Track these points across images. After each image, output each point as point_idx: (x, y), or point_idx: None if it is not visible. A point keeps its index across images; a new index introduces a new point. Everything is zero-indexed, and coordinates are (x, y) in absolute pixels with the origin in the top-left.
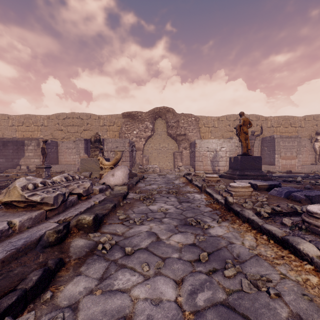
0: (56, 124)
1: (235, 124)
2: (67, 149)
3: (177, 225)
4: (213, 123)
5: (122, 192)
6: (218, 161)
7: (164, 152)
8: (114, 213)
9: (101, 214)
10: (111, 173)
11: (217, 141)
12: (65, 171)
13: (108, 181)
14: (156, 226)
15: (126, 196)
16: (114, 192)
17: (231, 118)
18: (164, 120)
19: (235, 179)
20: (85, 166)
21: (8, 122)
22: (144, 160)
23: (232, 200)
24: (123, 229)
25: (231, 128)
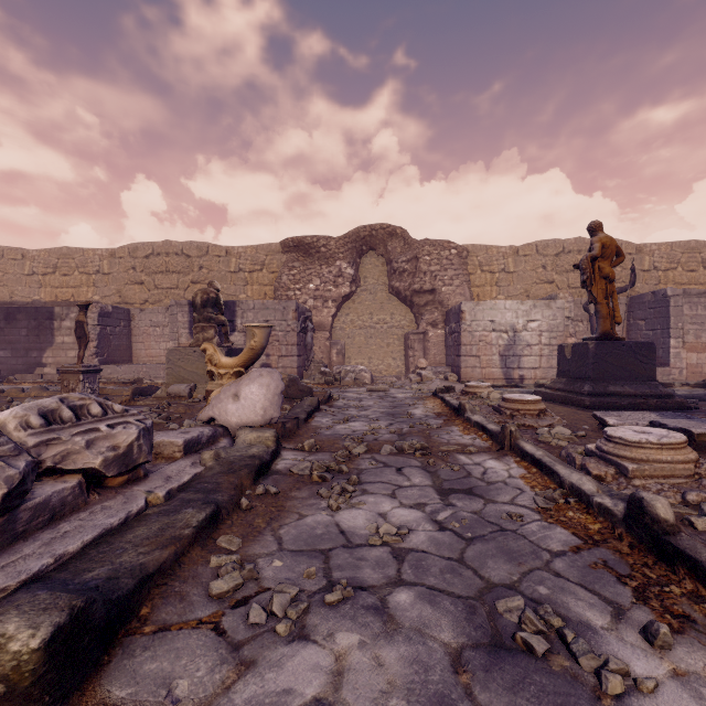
0: (129, 270)
1: (559, 264)
2: (153, 328)
3: (462, 653)
4: (503, 263)
5: (257, 454)
6: (519, 356)
7: (383, 335)
8: (206, 550)
9: (135, 577)
10: (230, 390)
11: (516, 306)
12: (143, 379)
13: (222, 415)
14: (365, 652)
15: (271, 465)
16: (233, 451)
17: (550, 248)
18: (383, 256)
19: (581, 405)
20: (178, 368)
21: (22, 265)
22: (333, 353)
23: (669, 514)
24: (209, 677)
25: (550, 275)
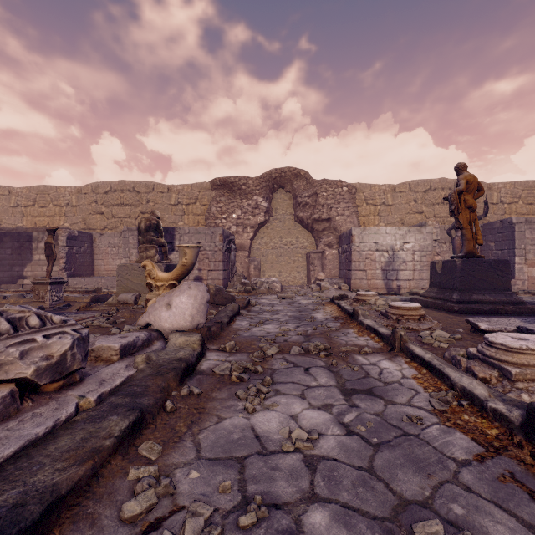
0: (92, 203)
1: (427, 199)
2: (110, 248)
3: None
4: (383, 198)
5: (183, 357)
6: (397, 271)
7: (290, 253)
8: (127, 459)
9: (43, 502)
10: (164, 300)
11: (395, 231)
12: (102, 288)
13: (156, 321)
14: None
15: (196, 365)
16: (163, 354)
17: (420, 186)
18: (290, 192)
19: (451, 310)
20: (126, 280)
21: (9, 199)
22: (251, 268)
23: None
24: None
25: (420, 207)
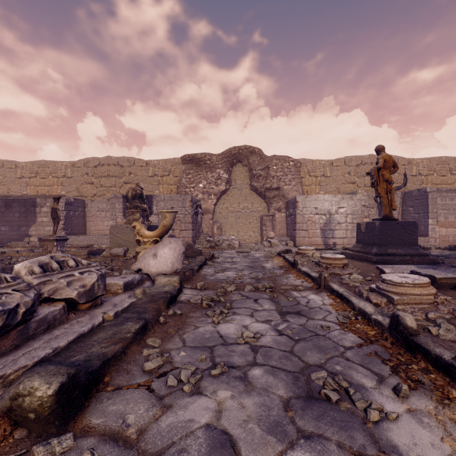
0: (84, 175)
1: (358, 172)
2: (99, 212)
3: (290, 401)
4: (323, 170)
5: (168, 290)
6: (333, 230)
7: (246, 216)
8: (140, 346)
9: (101, 360)
10: (151, 251)
11: (331, 198)
12: (94, 245)
13: (146, 267)
14: (234, 400)
15: (177, 297)
16: (153, 289)
17: (353, 161)
18: (246, 166)
19: (370, 261)
20: (117, 238)
21: (15, 172)
22: (215, 228)
23: (414, 324)
24: (146, 413)
25: (353, 178)
